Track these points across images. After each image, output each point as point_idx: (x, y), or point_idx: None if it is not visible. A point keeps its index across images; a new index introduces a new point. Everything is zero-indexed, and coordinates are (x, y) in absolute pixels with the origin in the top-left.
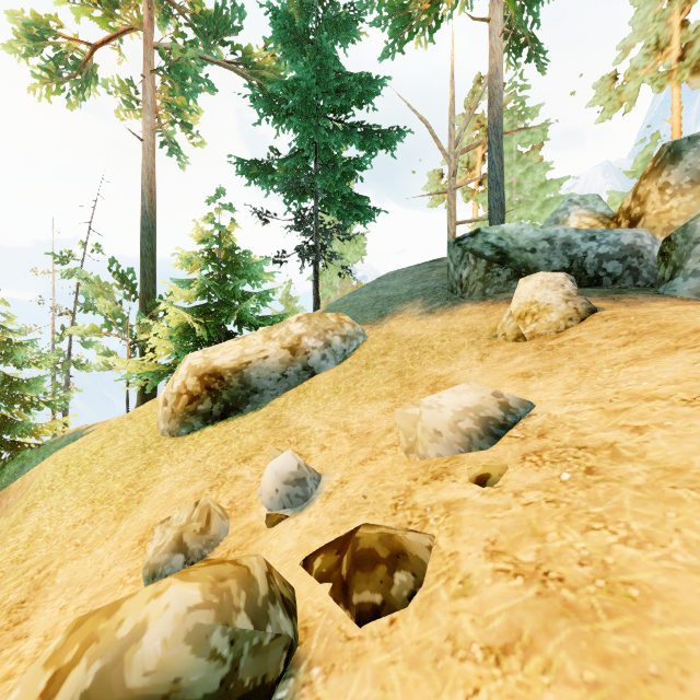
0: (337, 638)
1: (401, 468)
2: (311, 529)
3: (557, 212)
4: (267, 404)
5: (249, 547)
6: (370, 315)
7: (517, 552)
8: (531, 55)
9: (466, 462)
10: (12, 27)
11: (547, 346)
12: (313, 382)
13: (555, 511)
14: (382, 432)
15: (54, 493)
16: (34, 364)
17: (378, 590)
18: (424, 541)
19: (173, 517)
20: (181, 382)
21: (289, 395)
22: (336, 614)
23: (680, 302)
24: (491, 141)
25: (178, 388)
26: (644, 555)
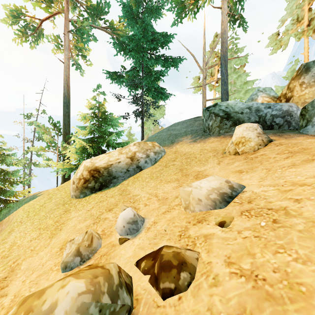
0: (152, 305)
1: (182, 216)
2: (140, 246)
3: (252, 95)
4: (120, 183)
5: (111, 254)
6: (167, 142)
7: (241, 263)
8: (240, 24)
9: (213, 214)
10: (5, 12)
11: (249, 157)
12: (141, 173)
13: (259, 242)
14: (173, 198)
15: (22, 224)
16: (15, 164)
17: (173, 281)
18: (195, 256)
19: (75, 239)
20: (80, 173)
21: (130, 179)
22: (152, 292)
23: (310, 137)
24: (222, 63)
25: (79, 176)
26: (307, 268)
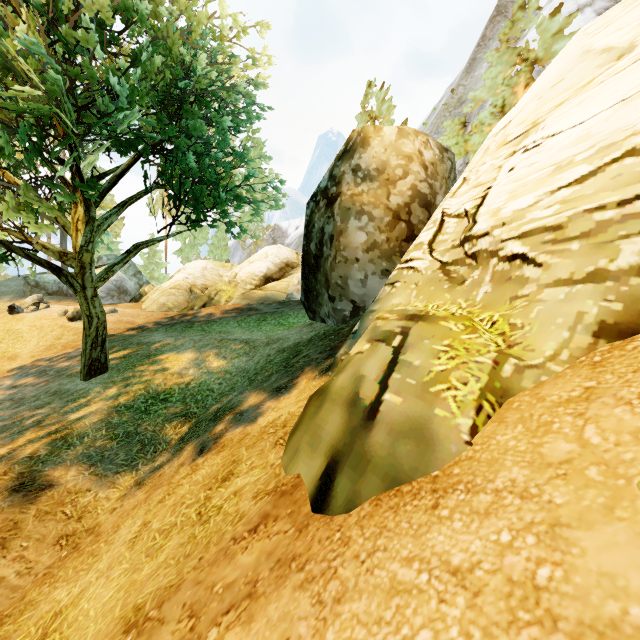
0: None
1: None
2: None
3: None
4: None
5: None
6: None
7: None
8: None
9: None
10: None
11: None
12: None
13: None
14: None
15: None
16: None
17: None
18: None
19: None
20: None
21: None
22: None
23: (72, 302)
24: (61, 233)
25: None
26: None
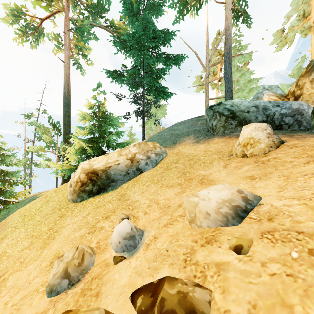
0: None
1: (187, 232)
2: (137, 270)
3: (257, 94)
4: (119, 187)
5: (103, 277)
6: (168, 143)
7: None
8: (244, 20)
9: (225, 233)
10: (5, 11)
11: (260, 161)
12: (141, 176)
13: (294, 285)
14: (175, 206)
15: (16, 230)
16: (15, 165)
17: None
18: (206, 297)
19: (64, 255)
20: (78, 176)
21: (129, 182)
22: None
23: None
24: (226, 60)
25: (76, 179)
26: None
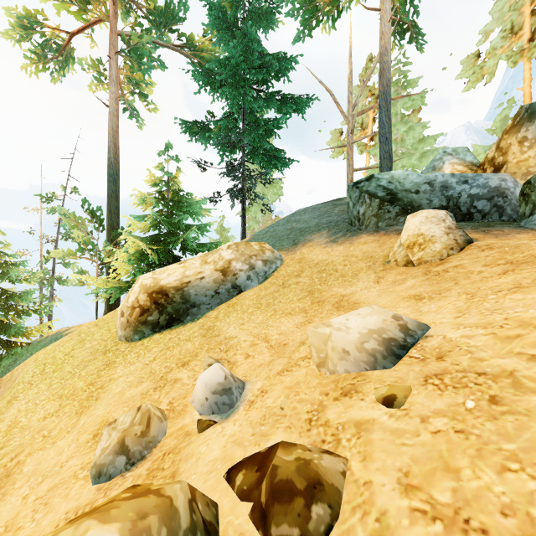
0: None
1: (314, 381)
2: (235, 438)
3: (434, 161)
4: (203, 315)
5: (182, 451)
6: (285, 243)
7: (432, 490)
8: (412, 38)
9: (372, 380)
10: (9, 20)
11: (433, 271)
12: (240, 298)
13: (465, 443)
14: (296, 344)
15: (32, 388)
16: (25, 281)
17: (296, 523)
18: (339, 467)
19: (119, 420)
20: (134, 297)
21: (220, 308)
22: None
23: None
24: (381, 105)
25: (132, 303)
26: None
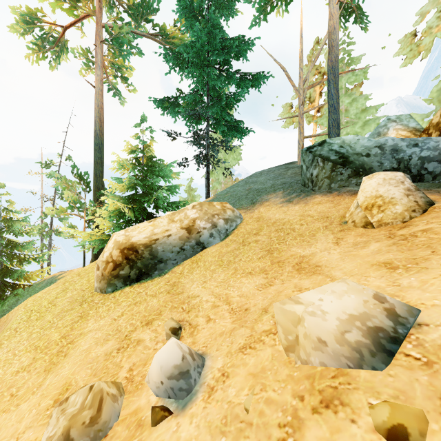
0: None
1: (283, 372)
2: None
3: (379, 128)
4: (169, 270)
5: None
6: (244, 202)
7: None
8: (356, 20)
9: (360, 386)
10: (14, 18)
11: (398, 235)
12: (203, 254)
13: None
14: (258, 311)
15: (15, 335)
16: (26, 233)
17: None
18: None
19: (70, 400)
20: (108, 253)
21: (185, 264)
22: None
23: None
24: (330, 79)
25: (107, 258)
26: None
